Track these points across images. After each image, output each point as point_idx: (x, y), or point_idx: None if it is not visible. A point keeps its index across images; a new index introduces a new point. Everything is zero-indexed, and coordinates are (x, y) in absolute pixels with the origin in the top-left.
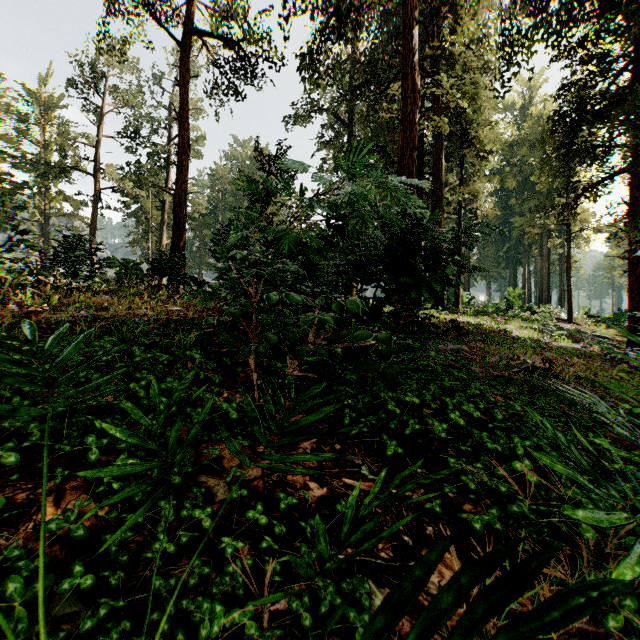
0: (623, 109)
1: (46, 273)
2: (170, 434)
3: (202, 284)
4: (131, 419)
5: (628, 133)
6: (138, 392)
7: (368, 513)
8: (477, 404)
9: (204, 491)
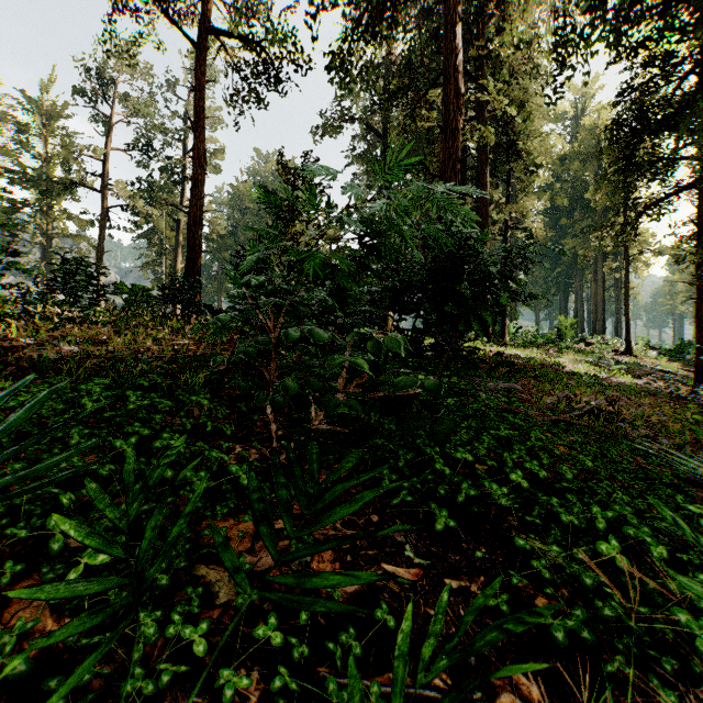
0: (695, 115)
1: (37, 301)
2: (144, 534)
3: (218, 313)
4: (113, 489)
5: (700, 142)
6: (126, 452)
7: (416, 615)
8: (538, 457)
9: (201, 591)
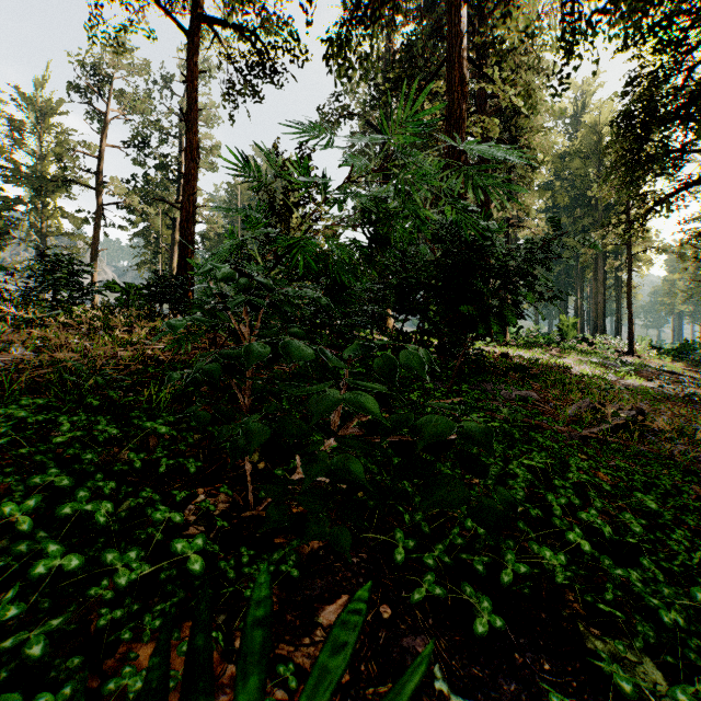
0: None
1: None
2: None
3: None
4: None
5: None
6: (18, 522)
7: None
8: (580, 491)
9: None
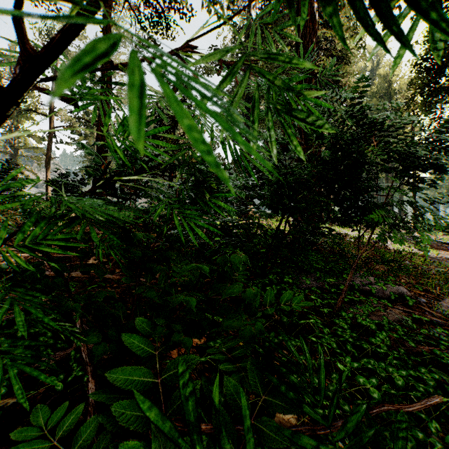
0: None
1: None
2: None
3: None
4: None
5: None
6: None
7: None
8: None
9: None
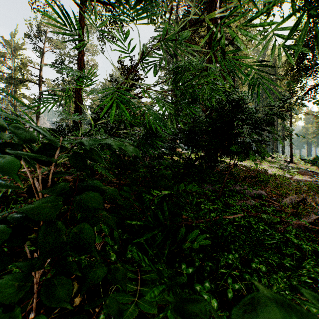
0: None
1: None
2: None
3: None
4: None
5: None
6: None
7: None
8: None
9: None
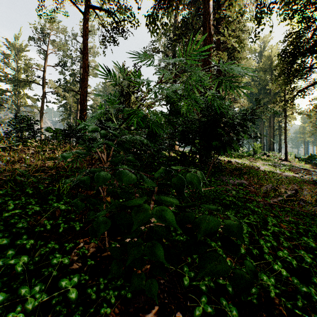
0: None
1: None
2: None
3: None
4: None
5: None
6: None
7: None
8: (273, 235)
9: None
